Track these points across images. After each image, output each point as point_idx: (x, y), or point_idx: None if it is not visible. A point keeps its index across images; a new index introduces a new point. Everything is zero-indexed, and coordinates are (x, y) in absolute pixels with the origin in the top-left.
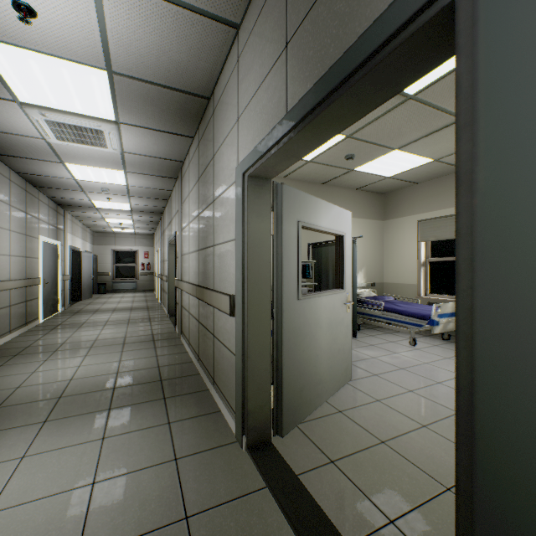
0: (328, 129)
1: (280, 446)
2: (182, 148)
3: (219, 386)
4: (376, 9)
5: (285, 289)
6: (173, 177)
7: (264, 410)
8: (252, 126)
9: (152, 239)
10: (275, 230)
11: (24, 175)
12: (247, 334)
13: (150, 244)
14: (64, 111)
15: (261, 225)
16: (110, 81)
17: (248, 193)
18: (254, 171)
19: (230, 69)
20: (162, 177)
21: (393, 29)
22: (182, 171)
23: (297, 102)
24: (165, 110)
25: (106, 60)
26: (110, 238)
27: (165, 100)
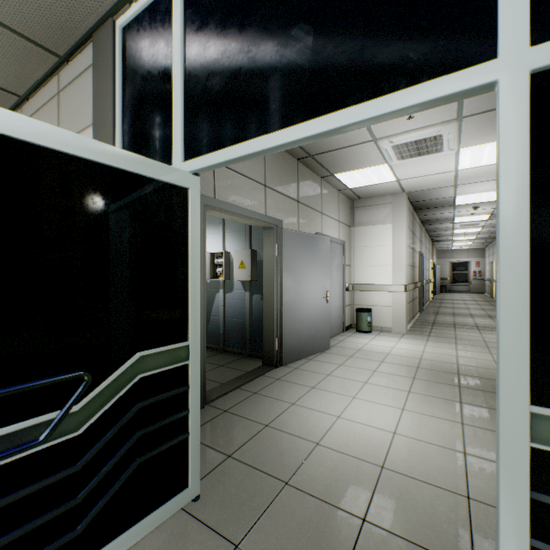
0: None
1: None
2: None
3: None
4: None
5: None
6: None
7: None
8: None
9: (482, 251)
10: None
11: (430, 235)
12: None
13: (480, 256)
14: (467, 222)
15: None
16: (489, 215)
17: None
18: None
19: None
20: None
21: None
22: None
23: None
24: None
25: (490, 213)
26: (447, 253)
27: None
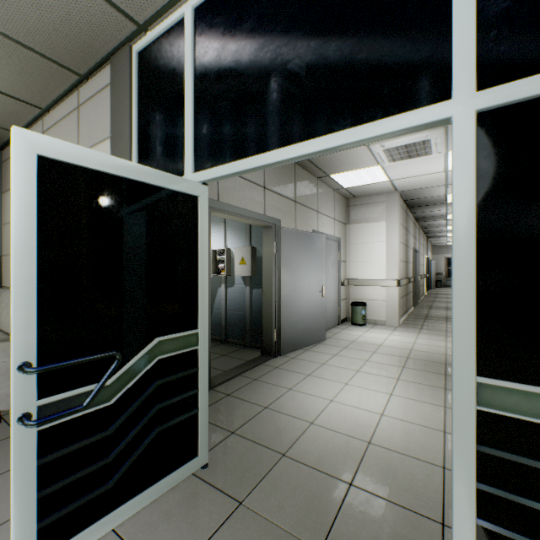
0: None
1: None
2: None
3: None
4: None
5: None
6: None
7: None
8: None
9: None
10: None
11: (425, 231)
12: None
13: None
14: None
15: None
16: None
17: None
18: None
19: None
20: None
21: None
22: None
23: None
24: None
25: None
26: (443, 249)
27: None
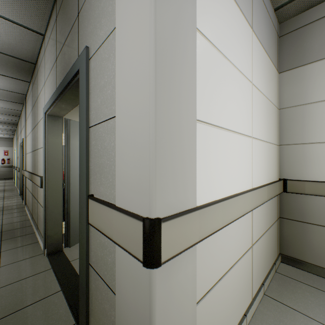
0: (73, 102)
1: (67, 252)
2: (23, 87)
3: (39, 228)
4: (72, 66)
5: (72, 173)
6: (21, 103)
7: (58, 235)
8: (48, 90)
9: (12, 141)
10: (67, 143)
11: None
12: (47, 196)
13: (10, 145)
14: None
15: (56, 140)
16: None
17: (48, 123)
18: (49, 113)
19: (42, 54)
20: (12, 102)
21: (71, 77)
22: (26, 100)
23: (57, 88)
24: (4, 64)
25: None
26: None
27: (3, 59)
